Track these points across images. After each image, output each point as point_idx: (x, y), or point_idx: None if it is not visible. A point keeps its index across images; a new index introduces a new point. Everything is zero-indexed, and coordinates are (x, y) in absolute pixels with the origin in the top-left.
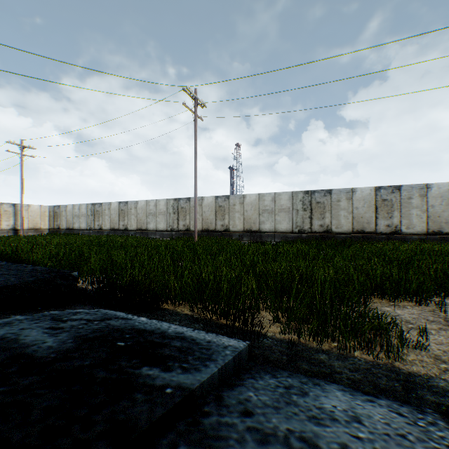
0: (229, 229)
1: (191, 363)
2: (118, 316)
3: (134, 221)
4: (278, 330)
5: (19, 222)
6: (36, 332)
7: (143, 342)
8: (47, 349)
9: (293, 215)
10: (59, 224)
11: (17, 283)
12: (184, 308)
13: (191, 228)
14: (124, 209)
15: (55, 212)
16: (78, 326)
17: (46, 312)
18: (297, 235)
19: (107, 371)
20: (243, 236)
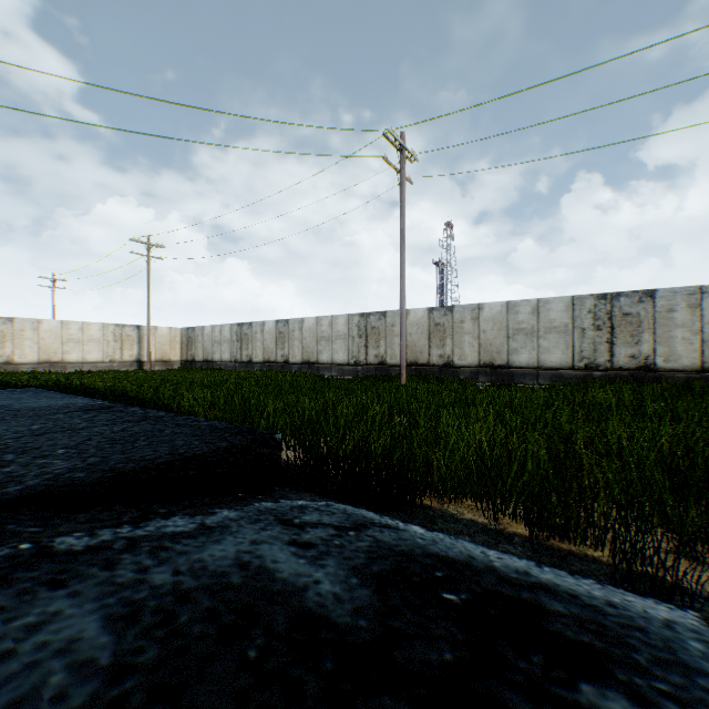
0: (453, 363)
1: (668, 681)
2: (371, 519)
3: (298, 349)
4: (700, 576)
5: (143, 352)
6: (282, 553)
7: (485, 594)
8: (337, 603)
9: (574, 337)
10: (194, 354)
11: (207, 450)
12: (459, 507)
13: (388, 360)
14: (283, 331)
15: (188, 336)
16: (333, 541)
17: (256, 504)
18: (583, 373)
19: (518, 691)
20: (477, 374)
